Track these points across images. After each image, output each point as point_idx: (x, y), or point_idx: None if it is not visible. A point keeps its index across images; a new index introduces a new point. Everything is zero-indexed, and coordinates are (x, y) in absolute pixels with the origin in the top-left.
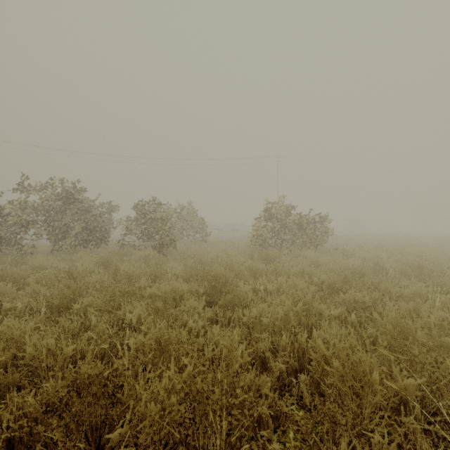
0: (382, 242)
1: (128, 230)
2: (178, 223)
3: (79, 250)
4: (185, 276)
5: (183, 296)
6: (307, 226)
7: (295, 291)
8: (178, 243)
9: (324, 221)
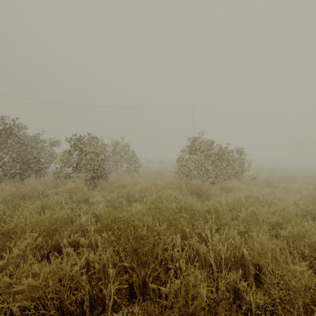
0: (283, 172)
1: (62, 162)
2: (113, 156)
3: (8, 182)
4: (98, 227)
5: (80, 280)
6: (230, 158)
7: (289, 281)
8: (111, 174)
9: (242, 153)
